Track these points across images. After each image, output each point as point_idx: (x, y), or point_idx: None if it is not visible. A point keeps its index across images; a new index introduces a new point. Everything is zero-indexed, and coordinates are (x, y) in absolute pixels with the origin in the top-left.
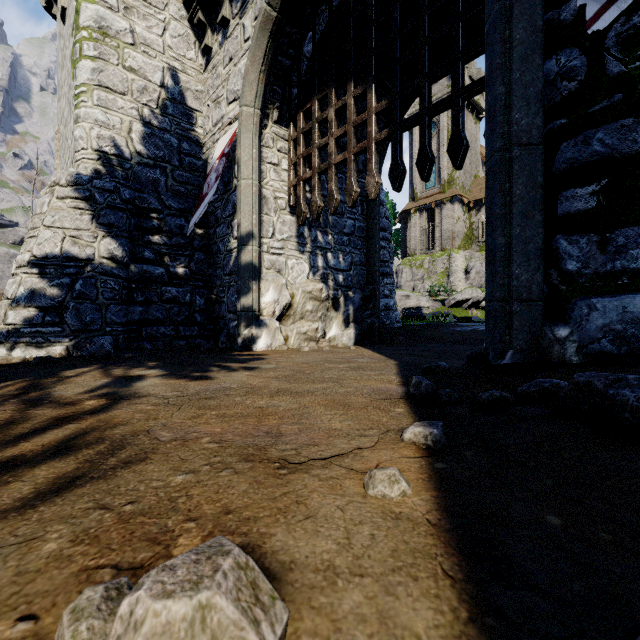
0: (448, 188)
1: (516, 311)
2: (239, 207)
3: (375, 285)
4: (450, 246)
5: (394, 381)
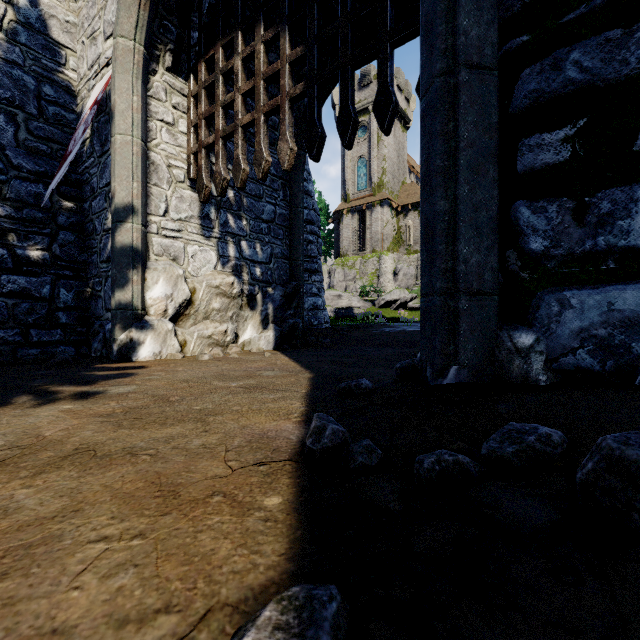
0: (378, 191)
1: (464, 309)
2: (113, 171)
3: (299, 281)
4: (380, 248)
5: (294, 413)
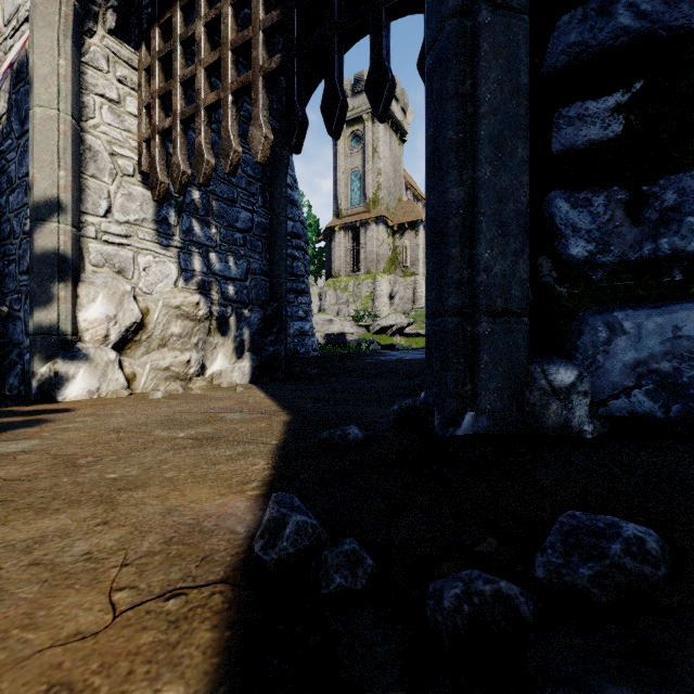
0: (373, 208)
1: (485, 334)
2: (32, 153)
3: (281, 302)
4: (375, 269)
5: (253, 481)
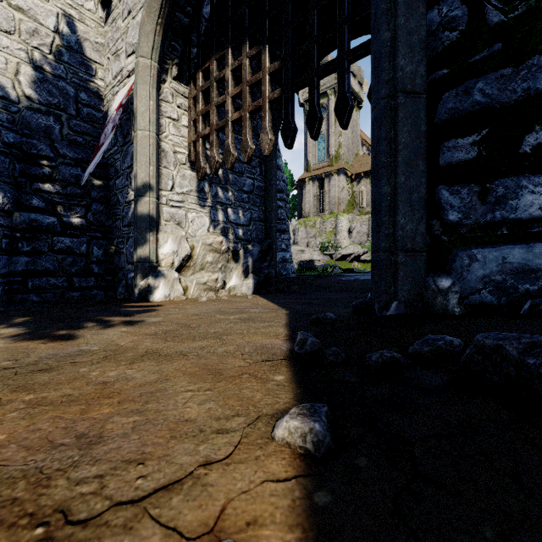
0: (335, 162)
1: (401, 262)
2: (135, 158)
3: (272, 239)
4: (337, 210)
5: (281, 335)
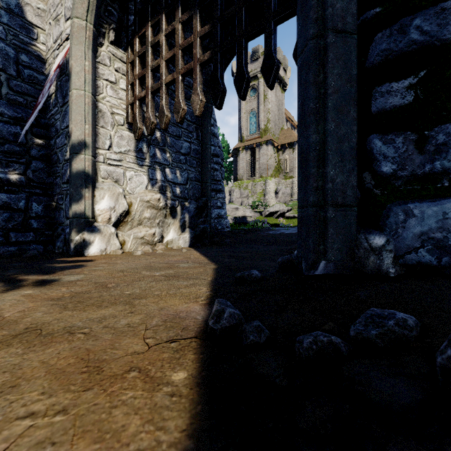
0: (264, 134)
1: (331, 217)
2: (71, 116)
3: (207, 197)
4: (266, 174)
5: (201, 297)
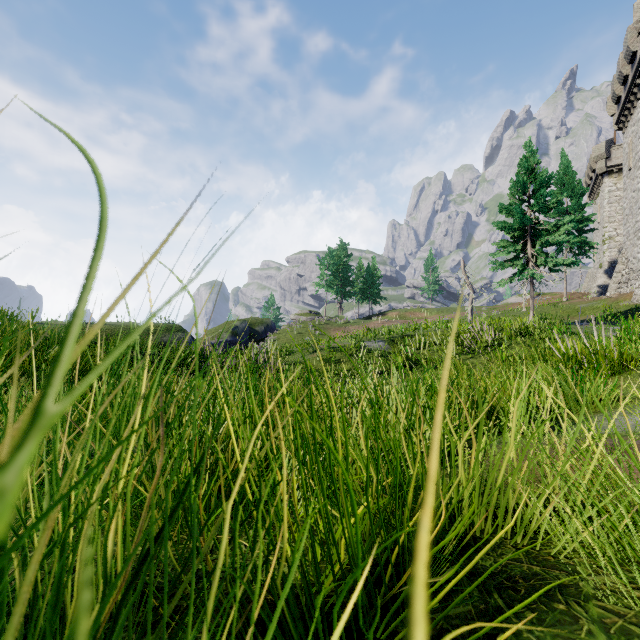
0: None
1: None
2: None
3: None
4: None
5: None
